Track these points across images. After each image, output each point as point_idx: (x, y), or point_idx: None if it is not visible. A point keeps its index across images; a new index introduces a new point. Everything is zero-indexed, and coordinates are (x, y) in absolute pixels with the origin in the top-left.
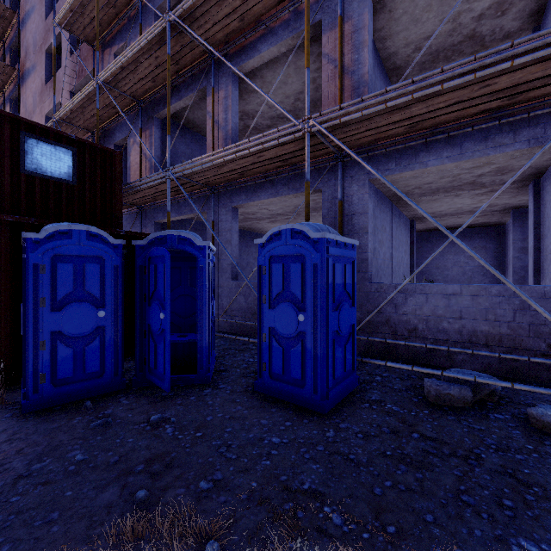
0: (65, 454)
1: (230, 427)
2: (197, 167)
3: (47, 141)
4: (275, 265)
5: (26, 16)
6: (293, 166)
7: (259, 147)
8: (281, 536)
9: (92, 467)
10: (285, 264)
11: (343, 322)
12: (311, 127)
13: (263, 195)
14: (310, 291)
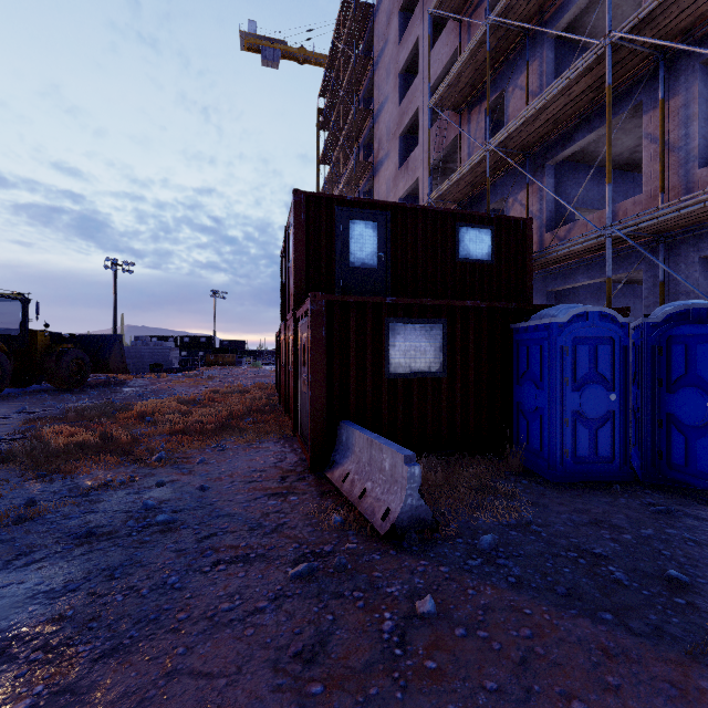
0: (660, 529)
1: None
2: (669, 215)
3: (473, 226)
4: None
5: (379, 110)
6: None
7: None
8: None
9: None
10: None
11: None
12: None
13: None
14: None
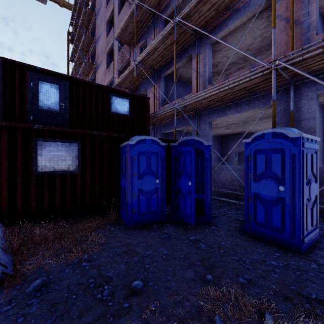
0: (156, 249)
1: (238, 250)
2: (193, 100)
3: (119, 97)
4: (259, 155)
5: (98, 39)
6: (253, 92)
7: (236, 84)
8: (311, 323)
9: (173, 258)
10: (266, 154)
11: (312, 193)
12: (277, 66)
13: (229, 112)
14: (288, 171)
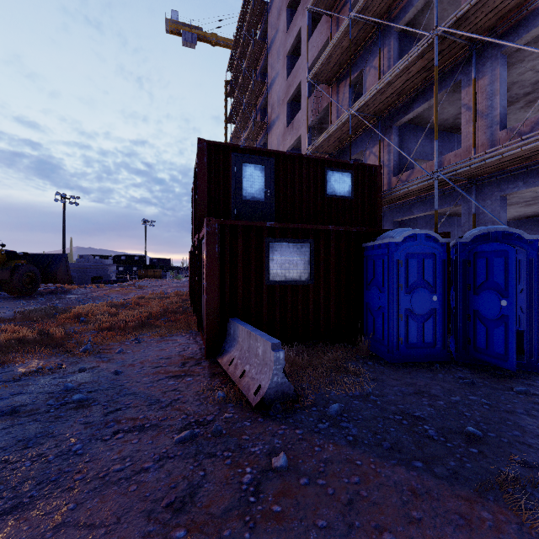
0: (465, 396)
1: None
2: (478, 163)
3: (337, 170)
4: None
5: (272, 82)
6: None
7: None
8: None
9: (504, 411)
10: None
11: None
12: None
13: None
14: None
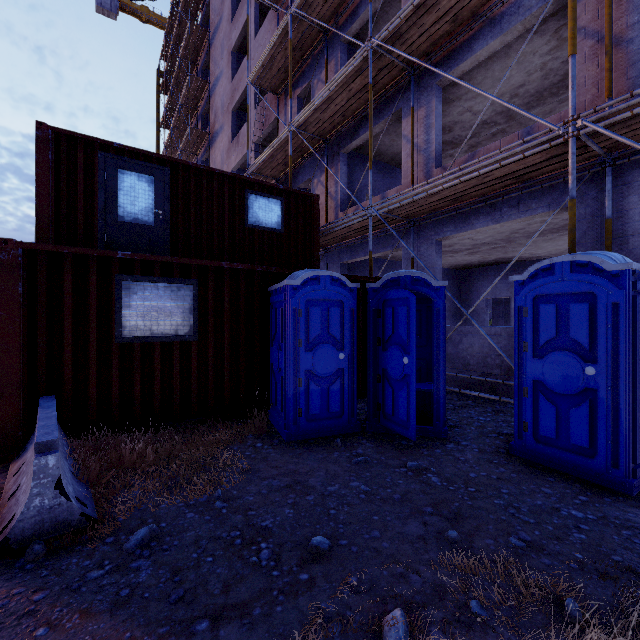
0: (347, 482)
1: (504, 488)
2: (407, 200)
3: (263, 195)
4: (544, 306)
5: (215, 83)
6: (527, 182)
7: (494, 166)
8: None
9: (380, 499)
10: (559, 305)
11: None
12: (578, 130)
13: (479, 222)
14: (605, 338)
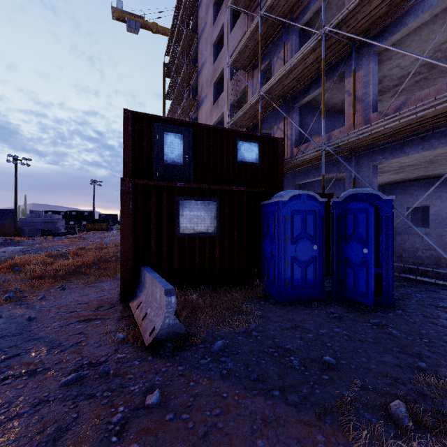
0: (331, 328)
1: None
2: (353, 138)
3: (247, 141)
4: None
5: (201, 67)
6: None
7: (430, 110)
8: None
9: (359, 340)
10: None
11: None
12: None
13: (410, 150)
14: None
